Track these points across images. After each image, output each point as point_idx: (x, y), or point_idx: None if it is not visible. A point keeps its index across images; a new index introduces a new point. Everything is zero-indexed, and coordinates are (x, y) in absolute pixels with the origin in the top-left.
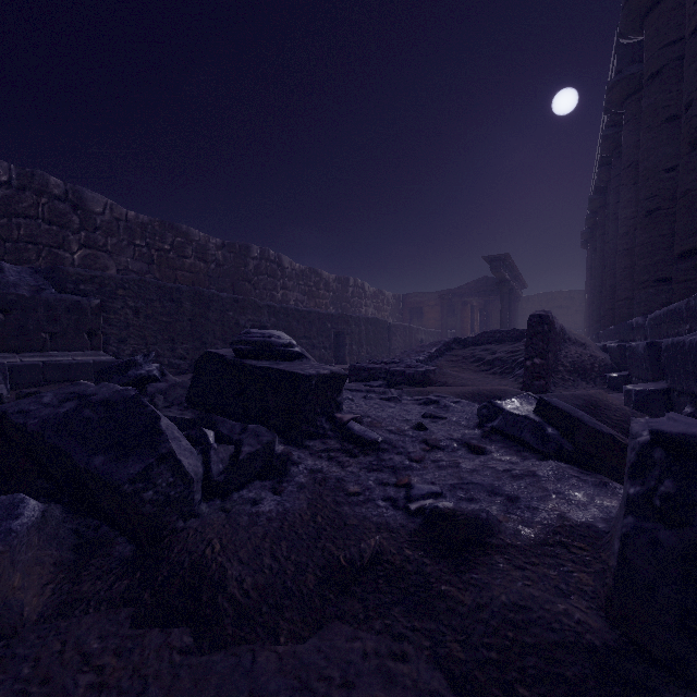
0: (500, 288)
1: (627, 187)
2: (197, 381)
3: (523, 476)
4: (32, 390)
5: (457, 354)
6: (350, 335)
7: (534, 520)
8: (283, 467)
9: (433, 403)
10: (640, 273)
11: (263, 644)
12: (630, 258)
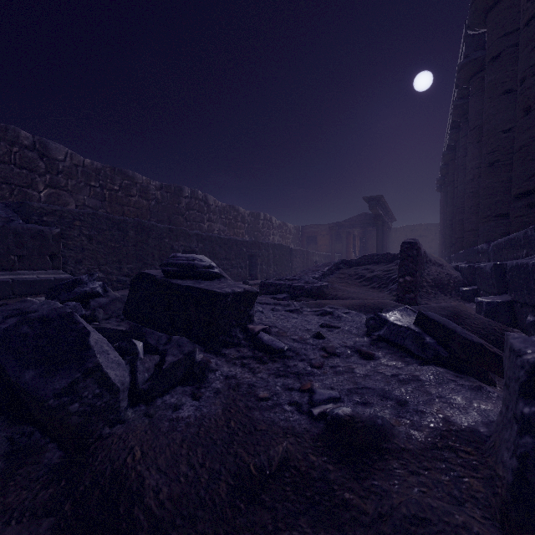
0: (375, 221)
1: (473, 145)
2: (132, 297)
3: (408, 381)
4: (1, 302)
5: (344, 272)
6: (260, 258)
7: (422, 423)
8: (202, 374)
9: (329, 314)
10: (484, 210)
11: None
12: (474, 199)
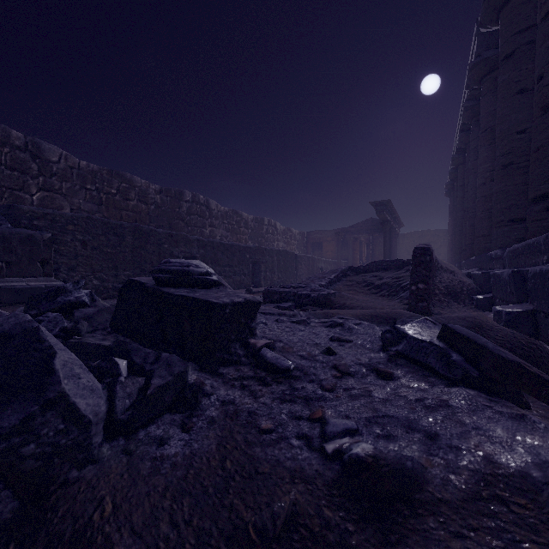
0: (383, 227)
1: (484, 147)
2: (121, 307)
3: (436, 407)
4: None
5: (352, 279)
6: (264, 264)
7: (459, 463)
8: (194, 399)
9: (339, 325)
10: (497, 215)
11: None
12: (486, 203)
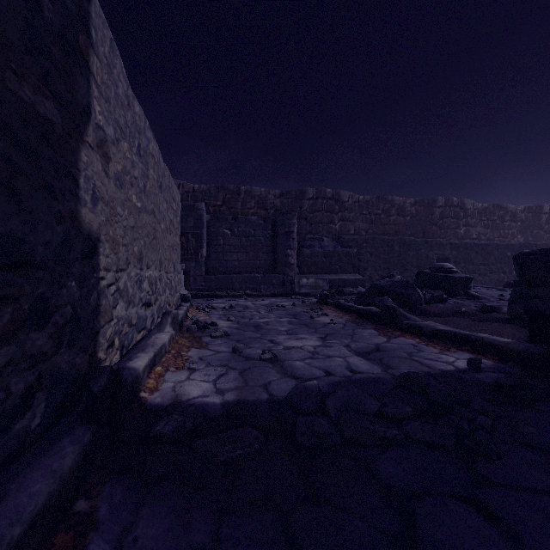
0: None
1: None
2: (416, 281)
3: None
4: (340, 288)
5: None
6: None
7: None
8: (445, 300)
9: None
10: None
11: (438, 317)
12: None
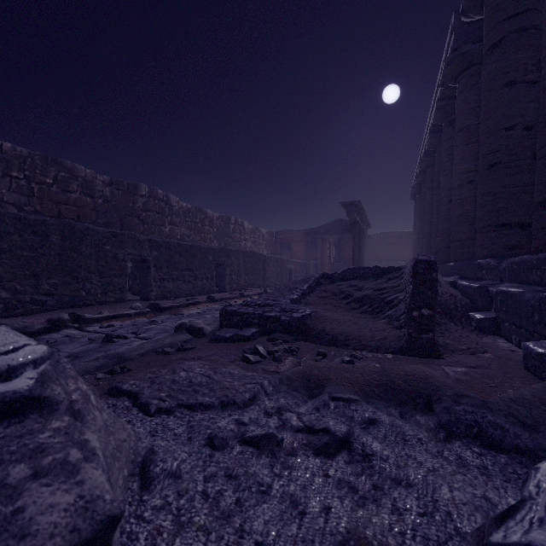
0: (352, 228)
1: (461, 147)
2: None
3: None
4: None
5: (327, 289)
6: (230, 267)
7: None
8: None
9: (342, 447)
10: (483, 219)
11: None
12: (463, 206)
